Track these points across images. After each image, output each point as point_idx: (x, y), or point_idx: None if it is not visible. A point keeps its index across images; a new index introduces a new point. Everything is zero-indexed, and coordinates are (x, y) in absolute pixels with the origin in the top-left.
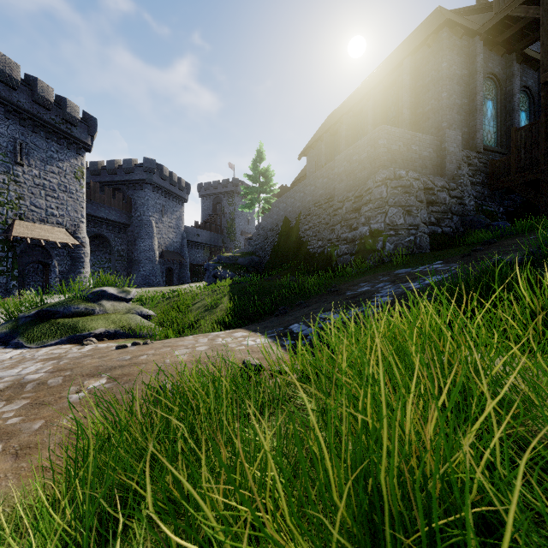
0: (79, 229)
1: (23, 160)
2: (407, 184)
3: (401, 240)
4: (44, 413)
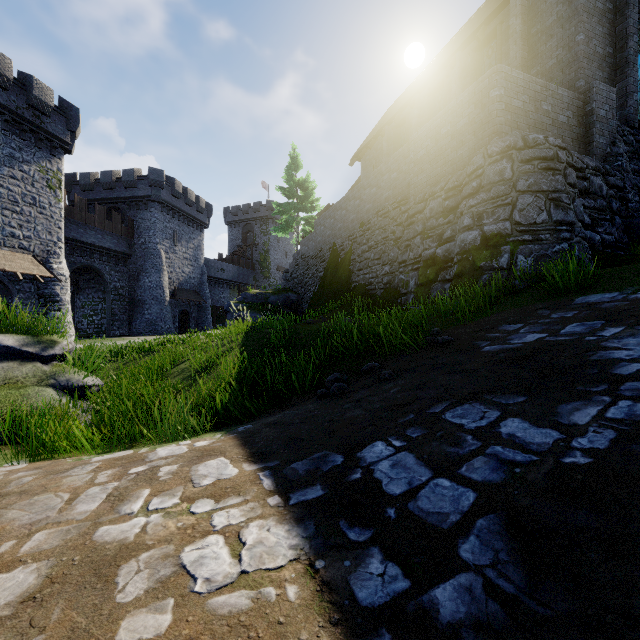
0: (54, 257)
1: None
2: (548, 155)
3: (545, 249)
4: None
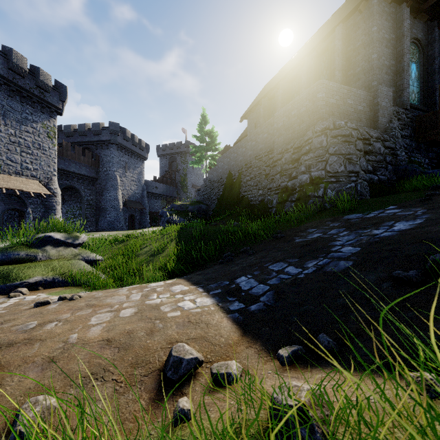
0: (51, 181)
1: None
2: (346, 133)
3: (342, 186)
4: None
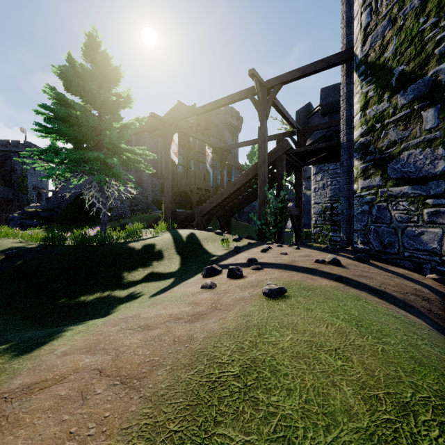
0: None
1: None
2: (122, 193)
3: (119, 212)
4: None
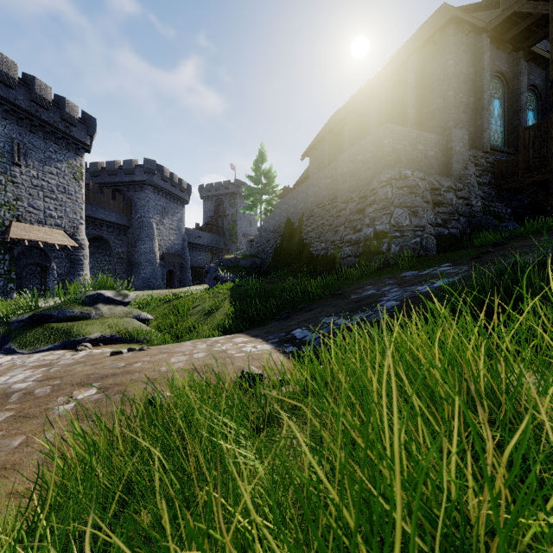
0: (78, 231)
1: (21, 161)
2: (412, 184)
3: (406, 241)
4: (27, 427)
